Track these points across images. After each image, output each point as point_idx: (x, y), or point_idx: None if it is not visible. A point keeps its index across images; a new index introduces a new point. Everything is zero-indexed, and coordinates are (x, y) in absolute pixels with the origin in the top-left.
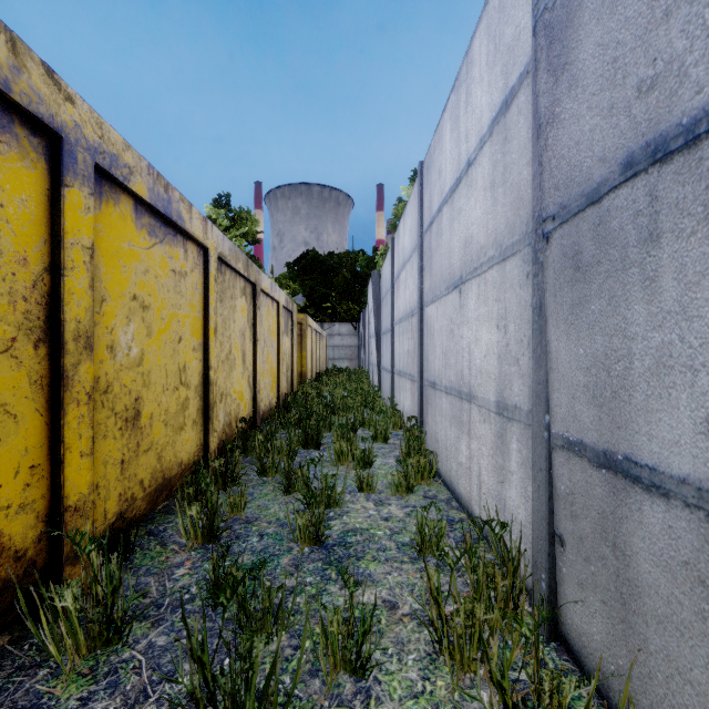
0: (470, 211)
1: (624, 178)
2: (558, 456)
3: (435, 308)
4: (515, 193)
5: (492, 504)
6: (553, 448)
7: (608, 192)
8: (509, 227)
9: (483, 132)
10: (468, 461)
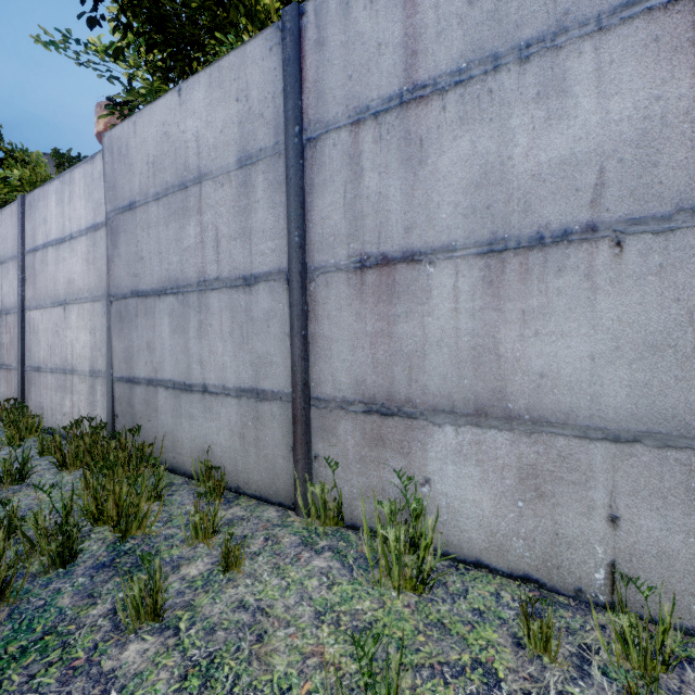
0: (73, 264)
1: (132, 296)
2: (116, 385)
3: (41, 314)
4: (100, 273)
5: (88, 423)
6: (114, 382)
7: (128, 297)
8: (97, 287)
9: (82, 228)
10: (71, 409)
